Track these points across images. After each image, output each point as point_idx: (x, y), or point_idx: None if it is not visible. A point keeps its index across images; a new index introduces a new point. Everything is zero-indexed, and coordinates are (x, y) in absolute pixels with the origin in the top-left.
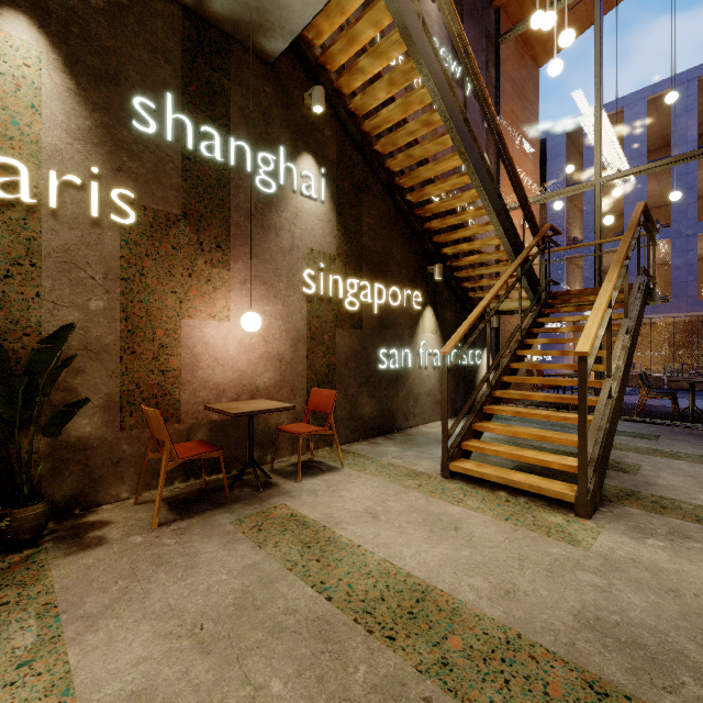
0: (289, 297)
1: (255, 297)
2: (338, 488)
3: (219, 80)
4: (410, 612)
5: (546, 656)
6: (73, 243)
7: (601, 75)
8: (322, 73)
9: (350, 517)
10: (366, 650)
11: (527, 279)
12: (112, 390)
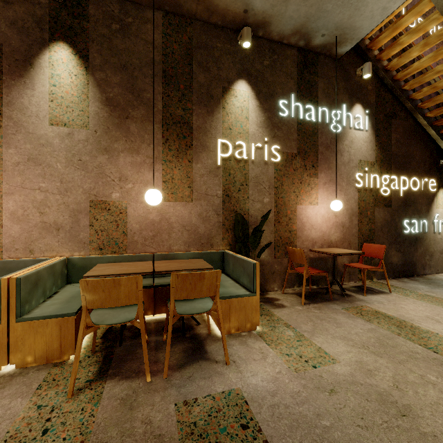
0: (347, 190)
1: (330, 191)
2: (396, 302)
3: (313, 79)
4: None
5: None
6: (258, 173)
7: None
8: (369, 53)
9: (418, 319)
10: None
11: None
12: (271, 239)
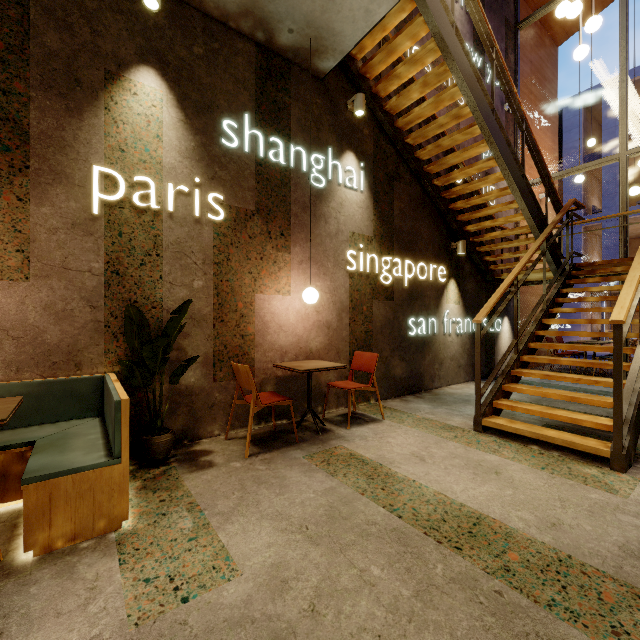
0: (335, 274)
1: (309, 274)
2: (384, 435)
3: (282, 98)
4: (469, 531)
5: (596, 573)
6: (183, 237)
7: (627, 50)
8: (363, 81)
9: (401, 459)
10: (439, 554)
11: (550, 252)
12: (208, 350)
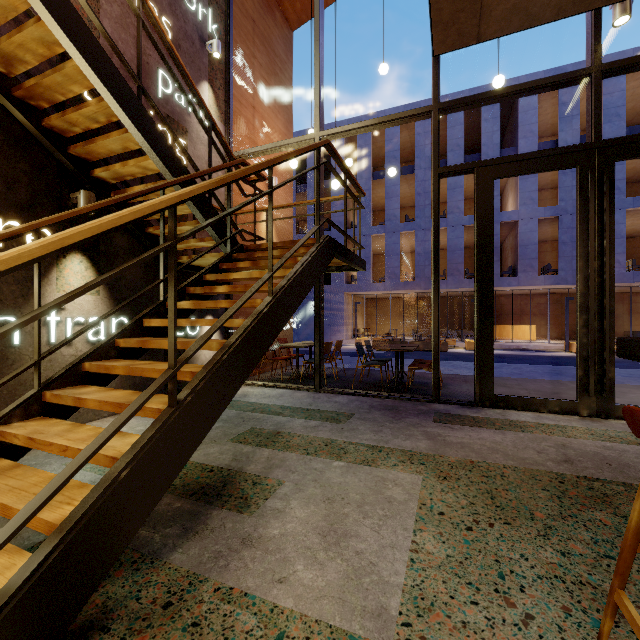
0: None
1: None
2: None
3: None
4: None
5: None
6: None
7: (320, 20)
8: None
9: None
10: None
11: (214, 226)
12: None
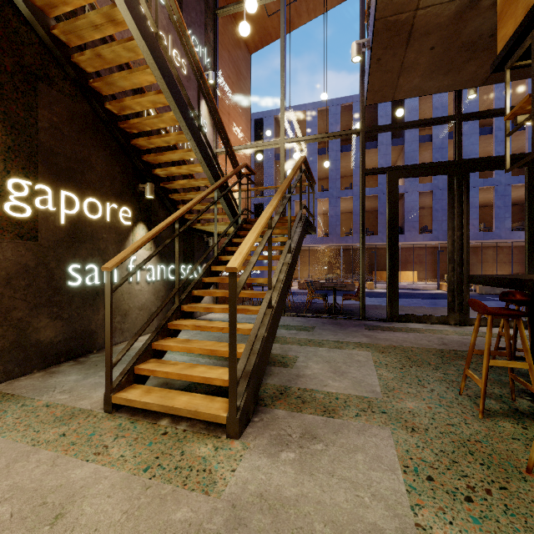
0: None
1: None
2: None
3: None
4: None
5: None
6: None
7: (284, 64)
8: None
9: None
10: None
11: (229, 206)
12: None
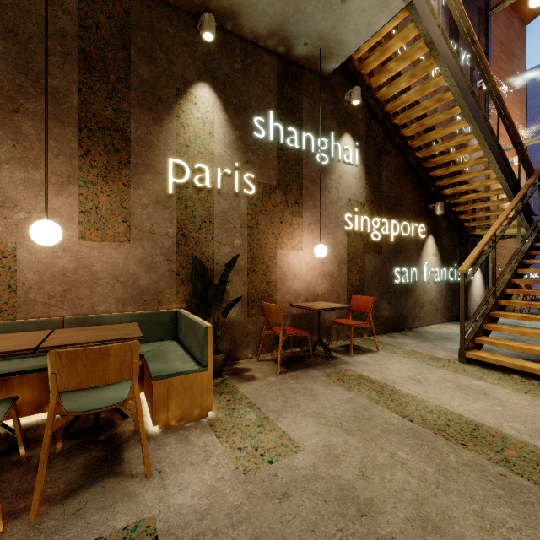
0: (336, 233)
1: (316, 234)
2: (382, 362)
3: (296, 96)
4: (471, 434)
5: None
6: (226, 208)
7: None
8: (358, 76)
9: (401, 380)
10: (450, 448)
11: (523, 210)
12: (244, 293)
